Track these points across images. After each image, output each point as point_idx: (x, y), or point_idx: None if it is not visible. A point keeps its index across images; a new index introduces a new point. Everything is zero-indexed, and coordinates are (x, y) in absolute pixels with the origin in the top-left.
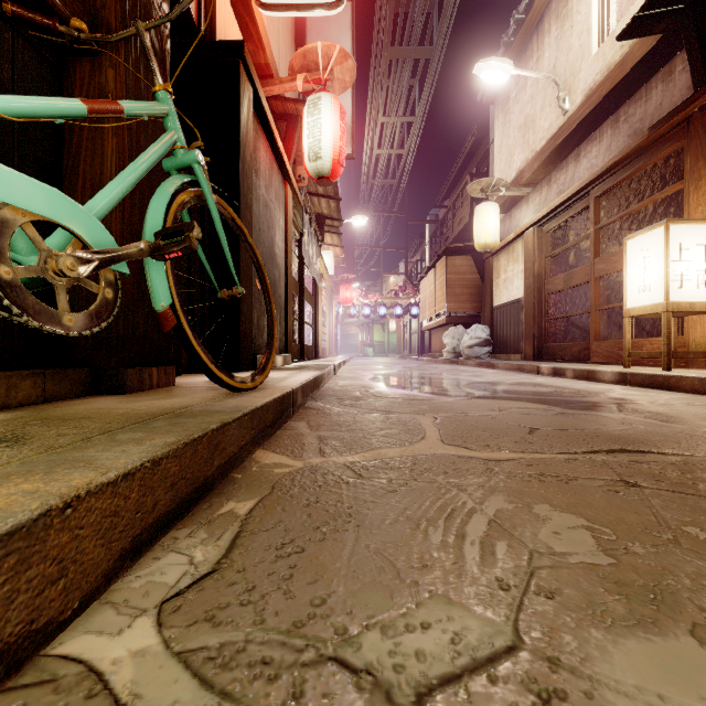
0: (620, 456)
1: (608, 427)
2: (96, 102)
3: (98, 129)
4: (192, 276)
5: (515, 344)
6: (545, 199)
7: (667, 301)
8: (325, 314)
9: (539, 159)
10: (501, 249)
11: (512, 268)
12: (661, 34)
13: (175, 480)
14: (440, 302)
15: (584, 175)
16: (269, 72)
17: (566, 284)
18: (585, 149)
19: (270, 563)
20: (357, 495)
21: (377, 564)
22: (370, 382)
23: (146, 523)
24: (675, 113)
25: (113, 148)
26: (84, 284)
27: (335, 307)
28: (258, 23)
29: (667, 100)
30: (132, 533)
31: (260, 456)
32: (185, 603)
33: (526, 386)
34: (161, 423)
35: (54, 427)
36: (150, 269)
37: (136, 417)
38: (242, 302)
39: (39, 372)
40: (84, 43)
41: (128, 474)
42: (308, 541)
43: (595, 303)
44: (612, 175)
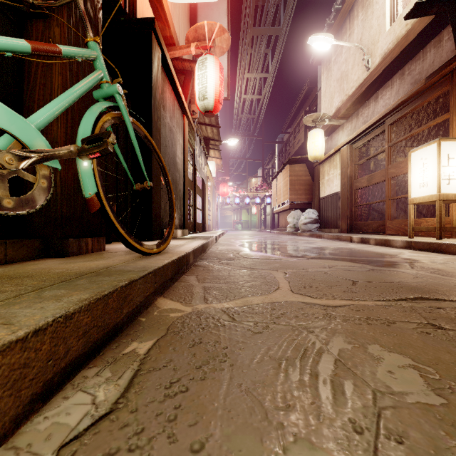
0: (422, 303)
1: (407, 280)
2: (39, 43)
3: (48, 70)
4: (119, 176)
5: (335, 222)
6: (354, 126)
7: (439, 193)
8: (210, 203)
9: (351, 100)
10: (325, 160)
11: (332, 172)
12: (433, 15)
13: (87, 328)
14: (285, 195)
15: (380, 111)
16: (173, 41)
17: (369, 182)
18: (381, 93)
19: (159, 402)
20: (231, 336)
21: (248, 404)
22: (239, 247)
23: (58, 368)
24: (443, 67)
25: (58, 83)
26: (22, 175)
27: (217, 198)
28: (165, 8)
29: (438, 60)
30: (44, 378)
31: (161, 302)
32: (80, 449)
33: (344, 250)
34: (83, 281)
35: (0, 284)
36: (81, 167)
37: (66, 276)
38: (153, 194)
39: (1, 242)
40: (37, 8)
41: (39, 330)
42: (191, 379)
43: (388, 195)
44: (400, 110)
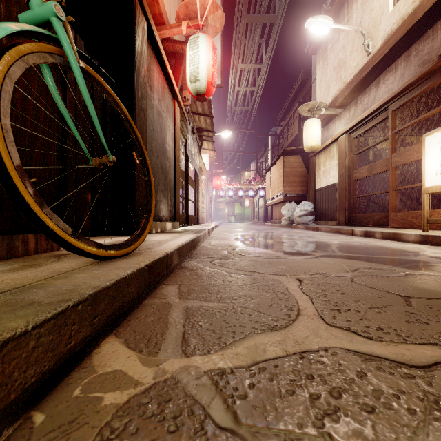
0: None
1: None
2: None
3: None
4: None
5: (331, 214)
6: (353, 115)
7: None
8: (204, 195)
9: (349, 88)
10: (321, 151)
11: (329, 163)
12: None
13: None
14: (279, 187)
15: (382, 97)
16: (162, 20)
17: (369, 172)
18: (383, 78)
19: None
20: None
21: None
22: (234, 241)
23: None
24: None
25: None
26: None
27: (210, 191)
28: None
29: None
30: None
31: (104, 352)
32: None
33: (352, 245)
34: None
35: None
36: None
37: None
38: (136, 181)
39: None
40: None
41: None
42: None
43: (392, 185)
44: (406, 94)
